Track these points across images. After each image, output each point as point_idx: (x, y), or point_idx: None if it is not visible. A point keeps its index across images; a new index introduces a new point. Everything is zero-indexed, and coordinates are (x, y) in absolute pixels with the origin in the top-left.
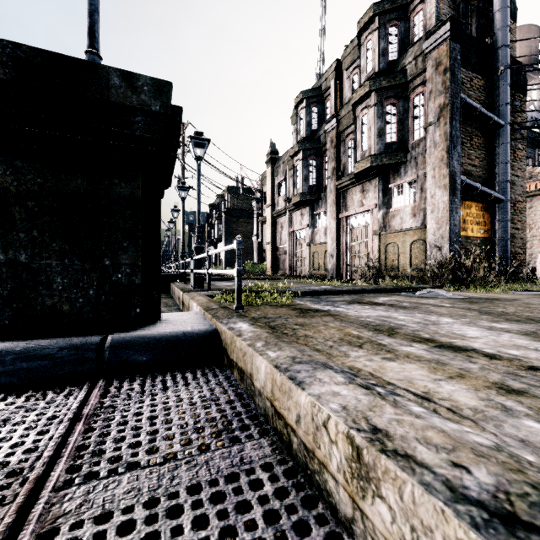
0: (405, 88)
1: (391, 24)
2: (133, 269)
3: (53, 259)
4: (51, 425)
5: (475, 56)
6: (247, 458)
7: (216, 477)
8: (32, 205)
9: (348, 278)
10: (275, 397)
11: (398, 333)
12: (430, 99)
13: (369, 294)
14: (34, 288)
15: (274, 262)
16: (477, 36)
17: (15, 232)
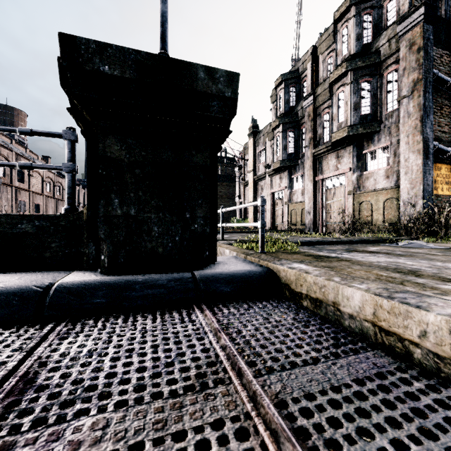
0: (379, 66)
1: (365, 13)
2: (205, 221)
3: (152, 213)
4: (201, 334)
5: (445, 35)
6: (378, 363)
7: (367, 375)
8: (138, 172)
9: (323, 231)
10: (380, 319)
11: (423, 275)
12: (404, 76)
13: (356, 245)
14: (139, 235)
15: (255, 219)
16: (446, 17)
17: (127, 192)
